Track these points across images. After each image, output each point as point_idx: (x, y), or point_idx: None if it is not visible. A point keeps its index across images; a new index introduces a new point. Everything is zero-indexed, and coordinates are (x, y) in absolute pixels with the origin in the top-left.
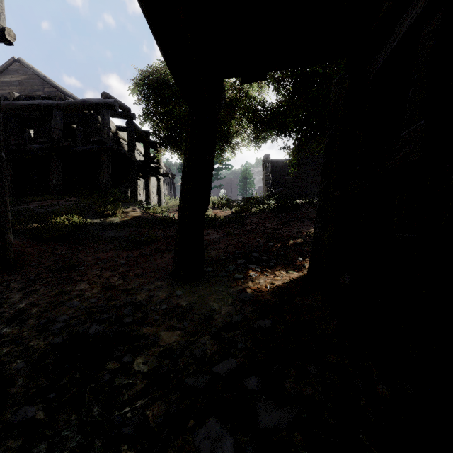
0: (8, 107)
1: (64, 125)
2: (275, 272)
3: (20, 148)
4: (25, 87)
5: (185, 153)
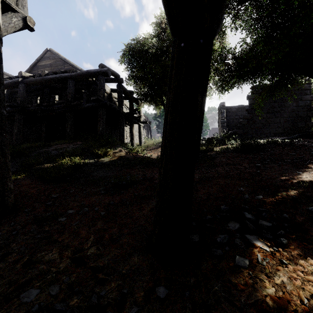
0: (41, 80)
1: (77, 91)
2: (300, 261)
3: (47, 108)
4: (54, 67)
5: (169, 95)
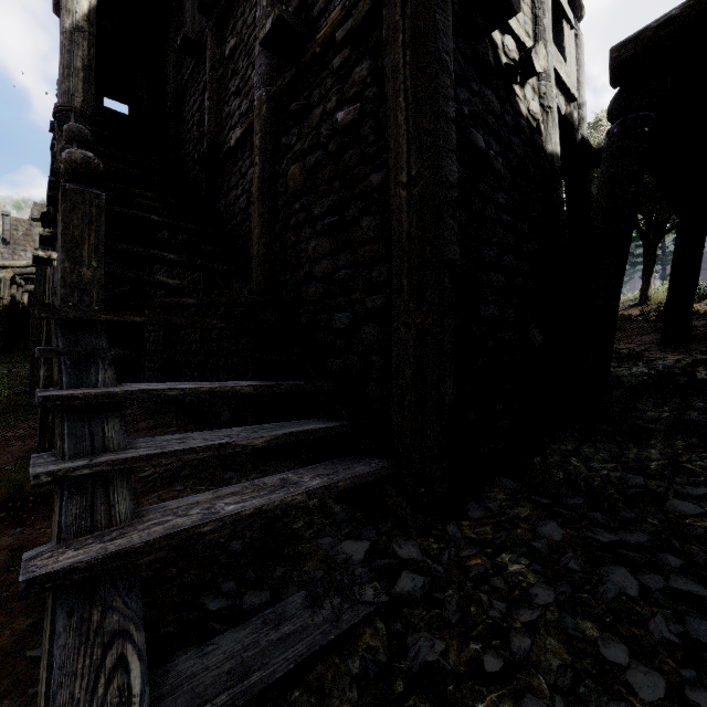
0: None
1: None
2: None
3: None
4: None
5: (675, 253)
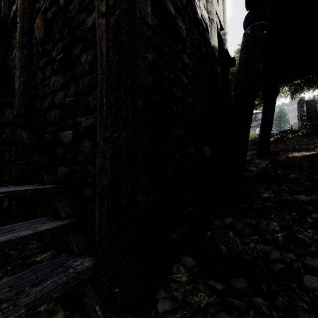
0: None
1: None
2: (302, 152)
3: None
4: None
5: (263, 113)
